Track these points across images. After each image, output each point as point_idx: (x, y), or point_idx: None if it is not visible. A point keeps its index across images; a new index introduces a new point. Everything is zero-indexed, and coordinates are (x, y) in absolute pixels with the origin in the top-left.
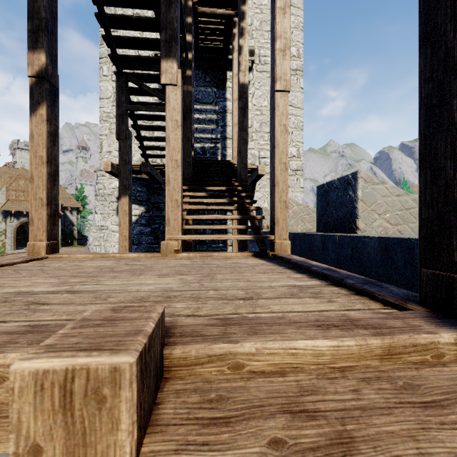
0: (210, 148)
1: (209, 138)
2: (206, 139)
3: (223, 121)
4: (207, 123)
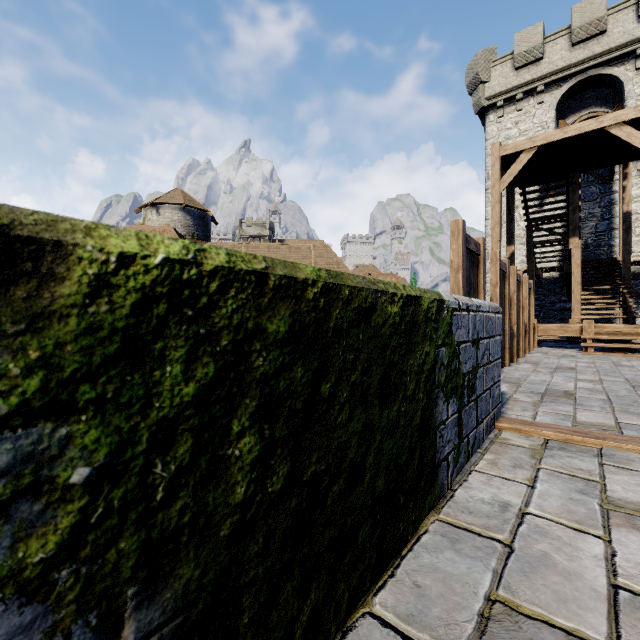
0: (593, 241)
1: (592, 233)
2: (589, 234)
3: (610, 213)
4: (590, 219)
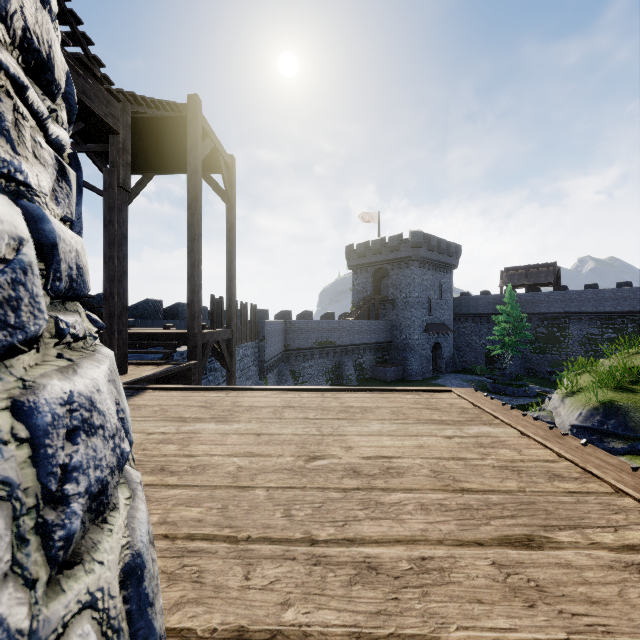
0: None
1: None
2: None
3: None
4: None
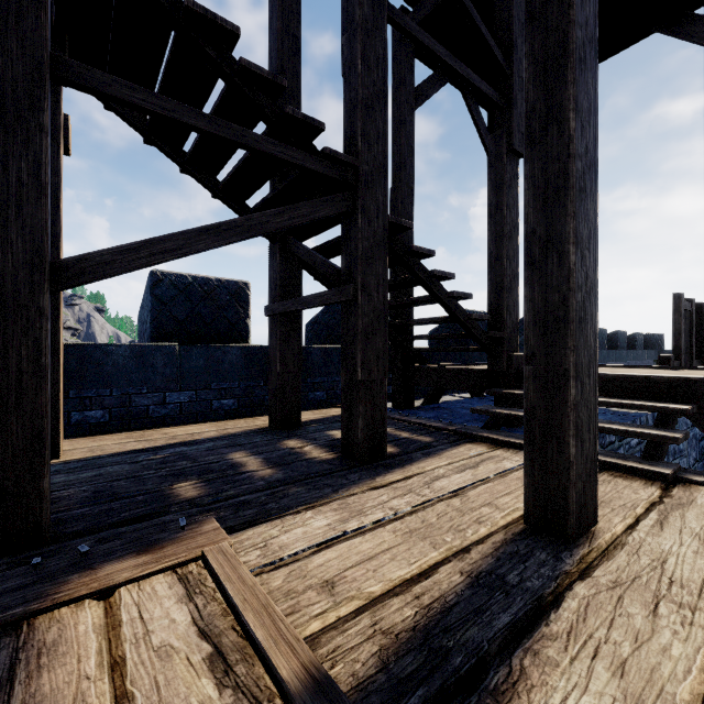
0: None
1: None
2: None
3: None
4: None
